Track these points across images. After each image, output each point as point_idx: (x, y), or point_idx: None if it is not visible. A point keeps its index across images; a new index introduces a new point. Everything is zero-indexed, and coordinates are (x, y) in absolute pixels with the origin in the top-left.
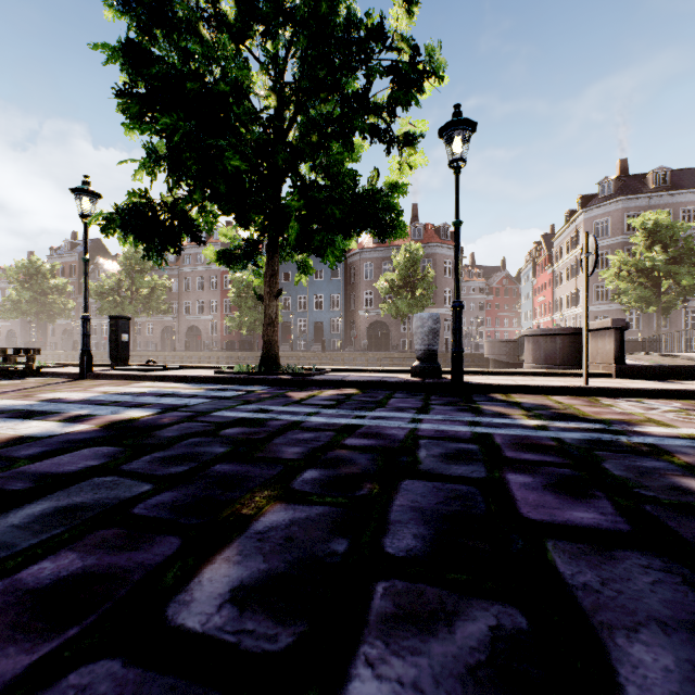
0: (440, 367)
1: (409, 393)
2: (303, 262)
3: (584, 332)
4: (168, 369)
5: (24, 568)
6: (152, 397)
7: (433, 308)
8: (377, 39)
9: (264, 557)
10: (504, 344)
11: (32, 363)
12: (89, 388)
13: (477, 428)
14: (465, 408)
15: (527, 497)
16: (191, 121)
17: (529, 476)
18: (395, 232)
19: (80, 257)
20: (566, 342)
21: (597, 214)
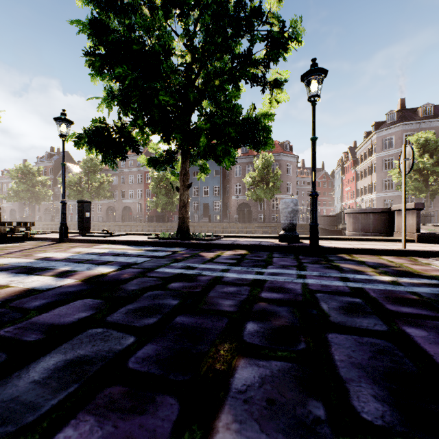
0: (298, 235)
1: (283, 254)
2: (203, 165)
3: (403, 212)
4: (116, 235)
5: (51, 437)
6: (111, 257)
7: (279, 195)
8: (257, 16)
9: (259, 424)
10: (327, 218)
11: (28, 231)
12: (67, 249)
13: (349, 283)
14: (329, 266)
15: (438, 353)
16: (136, 70)
17: (422, 329)
18: (266, 145)
19: (56, 163)
20: (376, 218)
21: (385, 134)
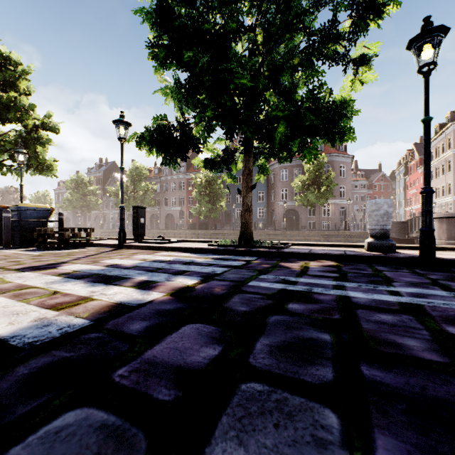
0: (395, 243)
1: (387, 266)
2: (262, 165)
3: None
4: (172, 242)
5: None
6: (181, 265)
7: (332, 200)
8: None
9: None
10: (395, 225)
11: (89, 237)
12: (130, 256)
13: None
14: None
15: None
16: (206, 54)
17: None
18: (343, 137)
19: (104, 173)
20: None
21: None
